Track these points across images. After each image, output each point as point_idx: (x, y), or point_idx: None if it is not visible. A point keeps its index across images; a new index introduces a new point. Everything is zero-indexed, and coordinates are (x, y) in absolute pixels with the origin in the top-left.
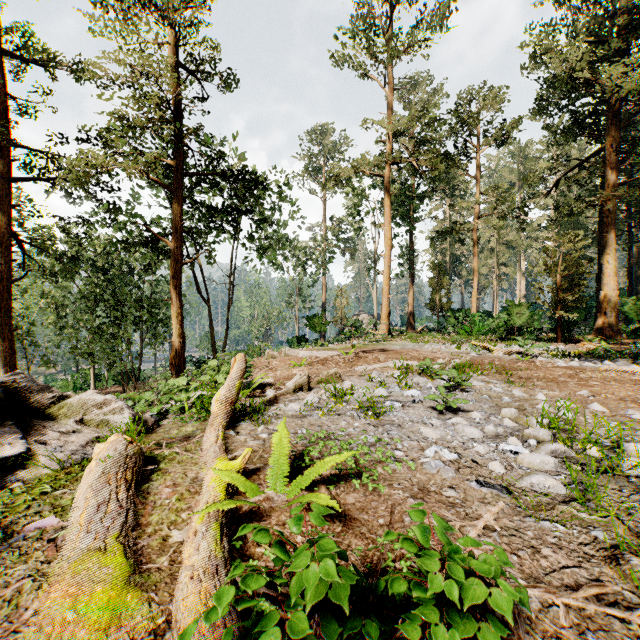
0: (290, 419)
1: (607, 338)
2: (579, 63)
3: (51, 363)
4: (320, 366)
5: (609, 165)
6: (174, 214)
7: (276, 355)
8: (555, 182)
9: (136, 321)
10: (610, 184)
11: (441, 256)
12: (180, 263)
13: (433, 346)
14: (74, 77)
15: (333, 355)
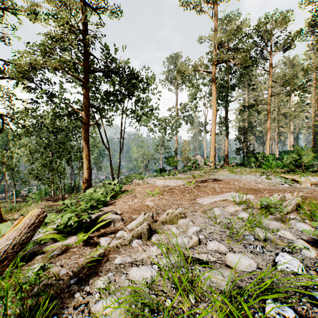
0: None
1: None
2: None
3: (27, 182)
4: (168, 196)
5: None
6: (84, 95)
7: (140, 183)
8: None
9: (67, 159)
10: None
11: (242, 123)
12: (88, 125)
13: (248, 176)
14: (33, 22)
15: (180, 184)
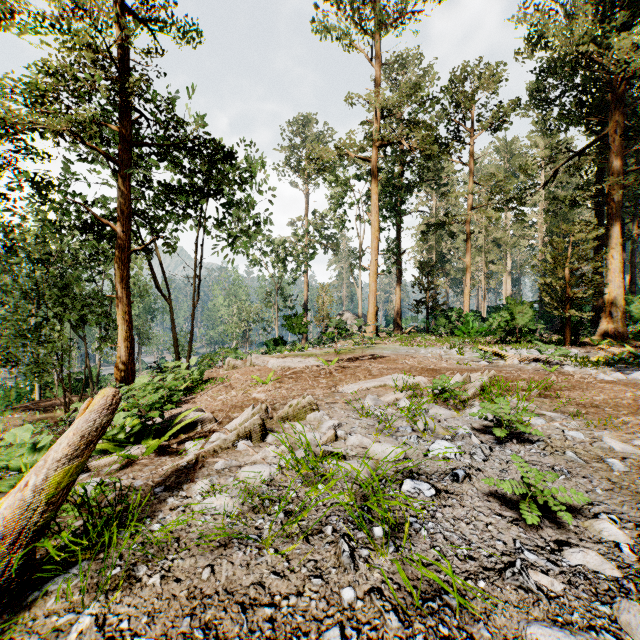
0: (188, 559)
1: (612, 340)
2: (585, 36)
3: None
4: (291, 384)
5: (615, 151)
6: (119, 191)
7: (239, 365)
8: (554, 171)
9: (79, 321)
10: (616, 172)
11: (427, 254)
12: (127, 251)
13: (430, 350)
14: None
15: (311, 365)
